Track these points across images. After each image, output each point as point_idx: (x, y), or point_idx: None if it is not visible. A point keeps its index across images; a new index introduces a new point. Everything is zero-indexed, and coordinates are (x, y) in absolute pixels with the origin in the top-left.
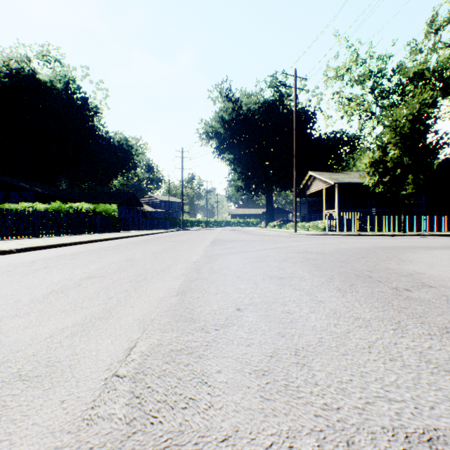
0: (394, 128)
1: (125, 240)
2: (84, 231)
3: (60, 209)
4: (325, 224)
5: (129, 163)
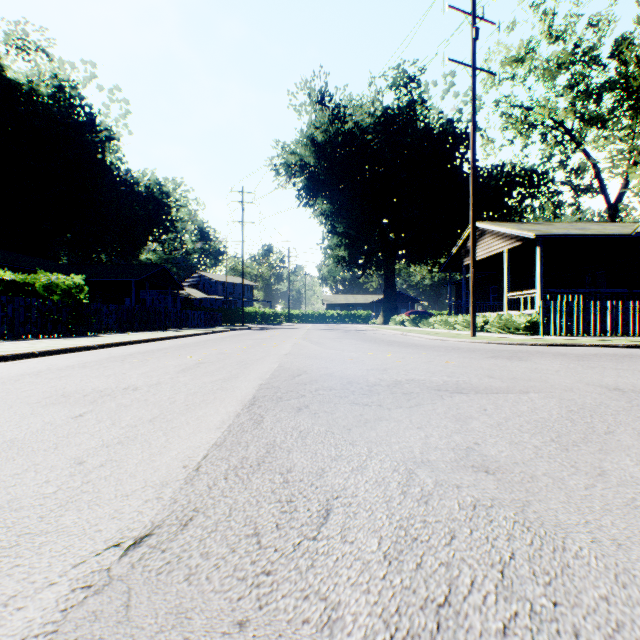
0: None
1: None
2: None
3: None
4: (533, 318)
5: (164, 221)
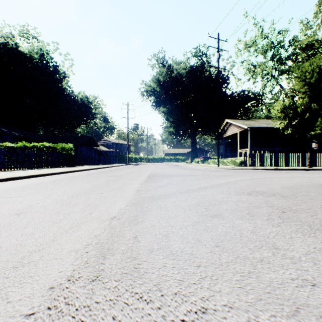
0: (304, 79)
1: (69, 174)
2: (41, 166)
3: (25, 147)
4: (242, 160)
5: (89, 115)
